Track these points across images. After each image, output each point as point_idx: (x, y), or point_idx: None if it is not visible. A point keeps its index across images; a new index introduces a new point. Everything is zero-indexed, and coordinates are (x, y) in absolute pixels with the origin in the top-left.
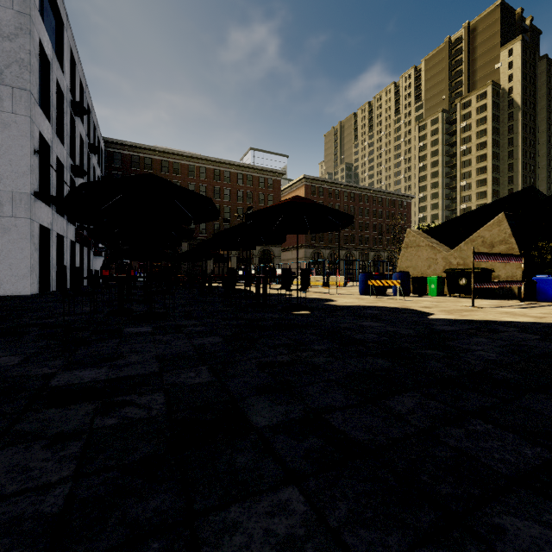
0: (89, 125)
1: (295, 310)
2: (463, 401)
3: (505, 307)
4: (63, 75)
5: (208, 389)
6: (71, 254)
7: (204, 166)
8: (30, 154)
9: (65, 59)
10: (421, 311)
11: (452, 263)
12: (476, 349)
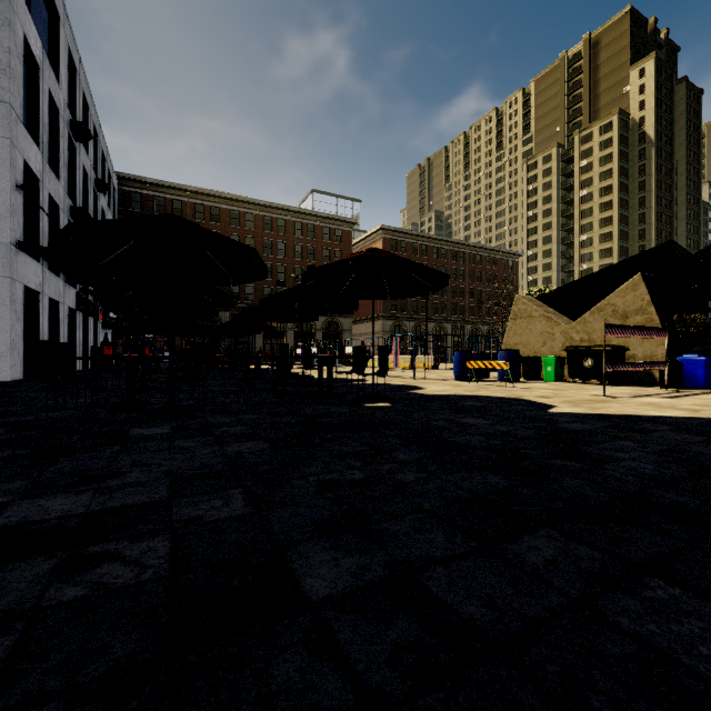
0: (96, 154)
1: (370, 401)
2: (626, 544)
3: (646, 396)
4: (58, 85)
5: (239, 528)
6: (70, 326)
7: (252, 212)
8: (10, 190)
9: (62, 63)
10: (538, 403)
11: (574, 339)
12: (623, 458)
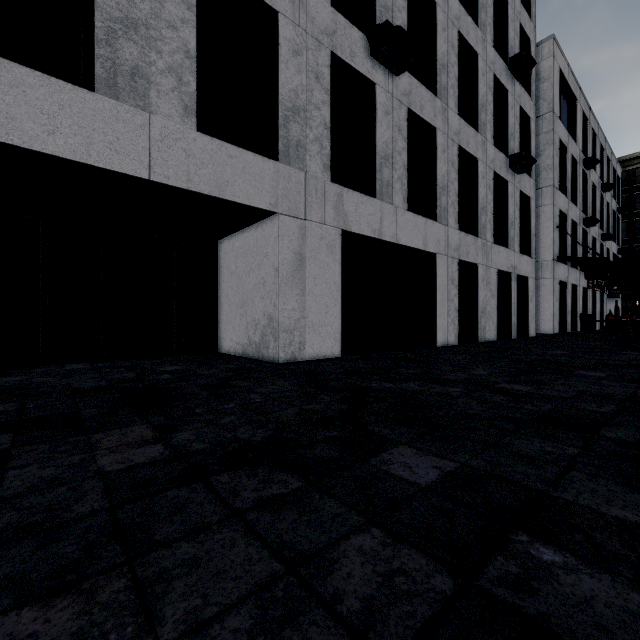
0: (601, 164)
1: None
2: None
3: None
4: (576, 145)
5: None
6: (582, 299)
7: None
8: (553, 231)
9: (578, 128)
10: None
11: None
12: None
